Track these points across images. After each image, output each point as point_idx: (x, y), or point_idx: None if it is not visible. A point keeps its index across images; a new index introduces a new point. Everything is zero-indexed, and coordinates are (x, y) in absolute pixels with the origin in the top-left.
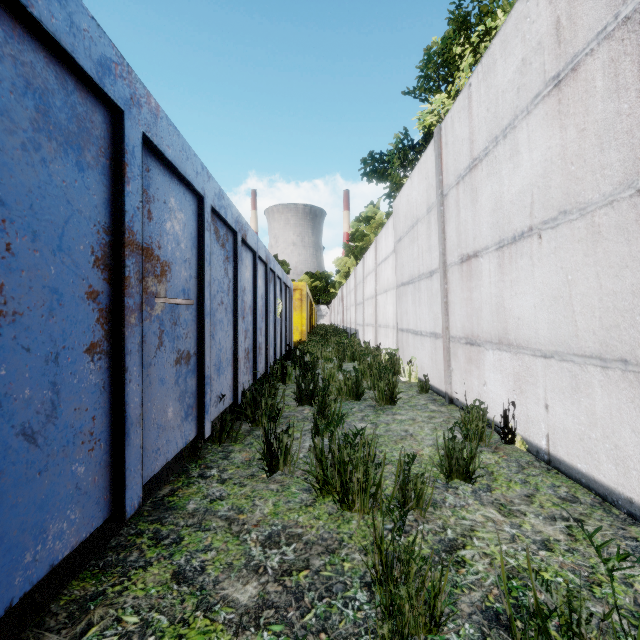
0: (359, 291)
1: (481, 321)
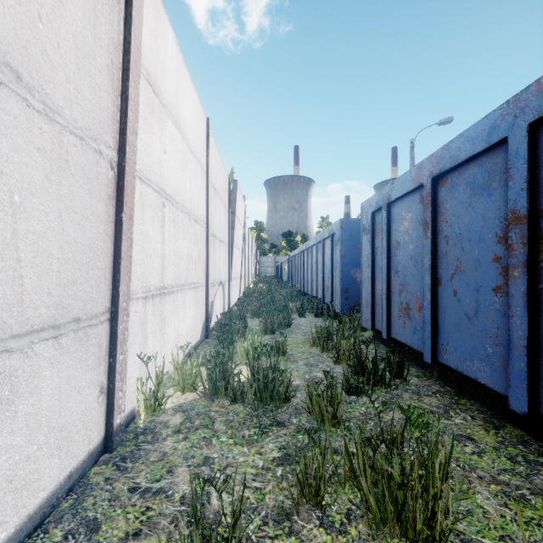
0: None
1: None
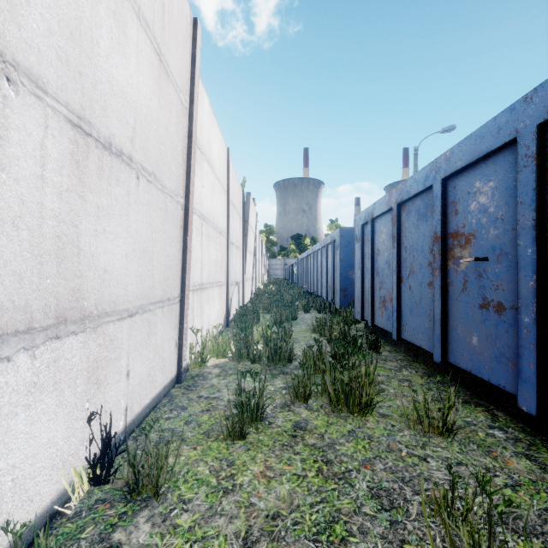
0: None
1: None
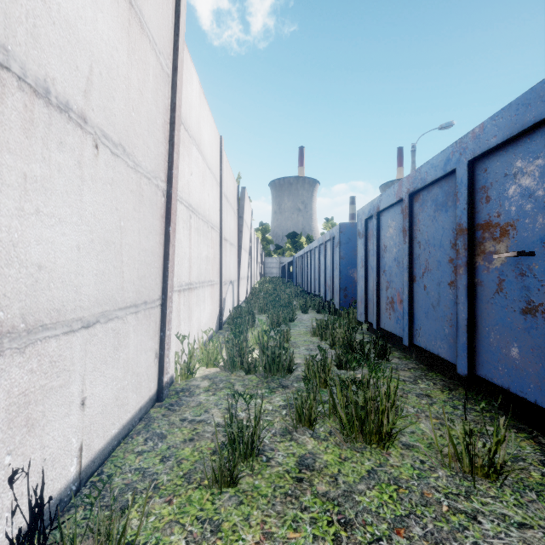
0: None
1: None
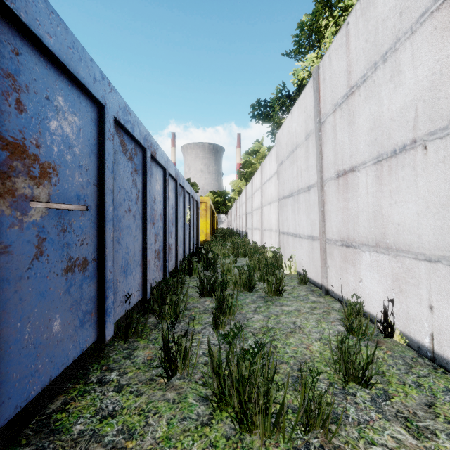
0: (249, 204)
1: (357, 226)
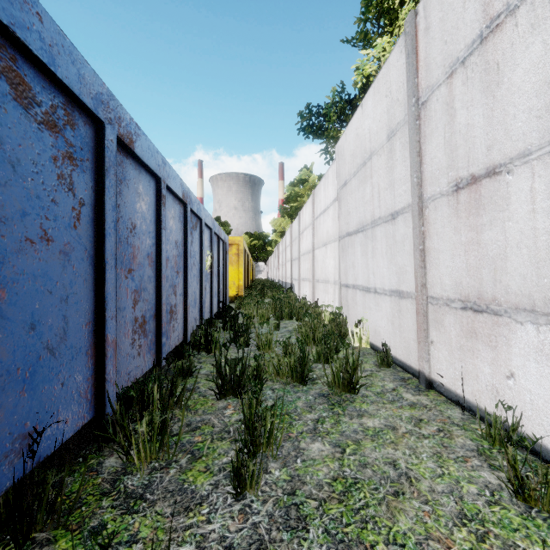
0: (295, 247)
1: (504, 276)
